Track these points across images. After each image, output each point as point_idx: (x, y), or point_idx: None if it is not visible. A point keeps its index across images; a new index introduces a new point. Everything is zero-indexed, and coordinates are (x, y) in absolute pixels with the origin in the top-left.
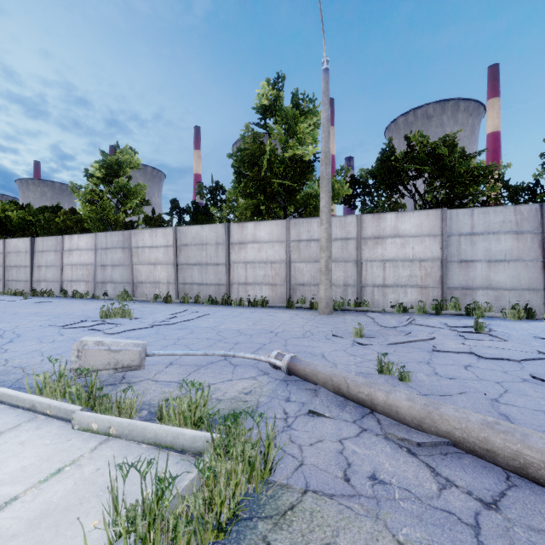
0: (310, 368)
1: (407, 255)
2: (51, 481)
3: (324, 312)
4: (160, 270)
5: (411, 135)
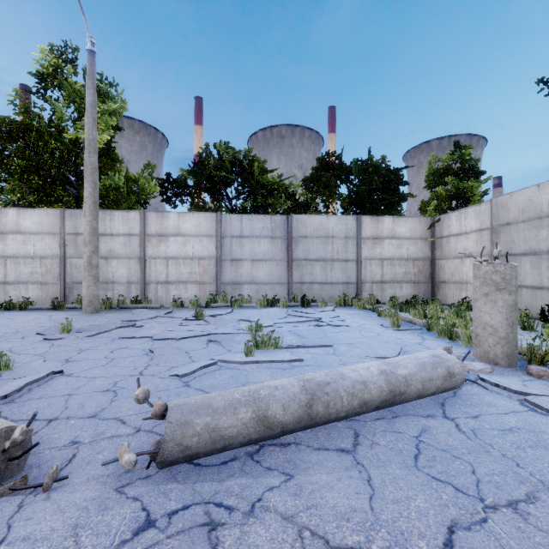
0: None
1: (188, 253)
2: None
3: (86, 311)
4: None
5: (217, 144)
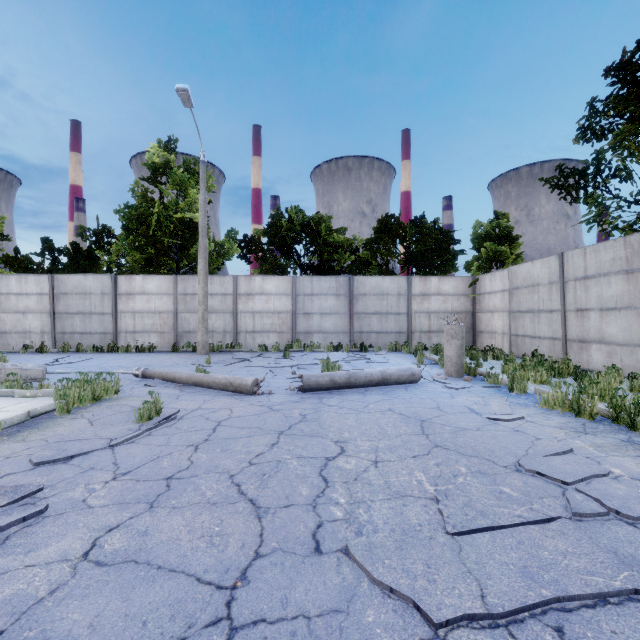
0: (153, 371)
1: (270, 308)
2: (18, 404)
3: (201, 353)
4: (32, 319)
5: (289, 210)
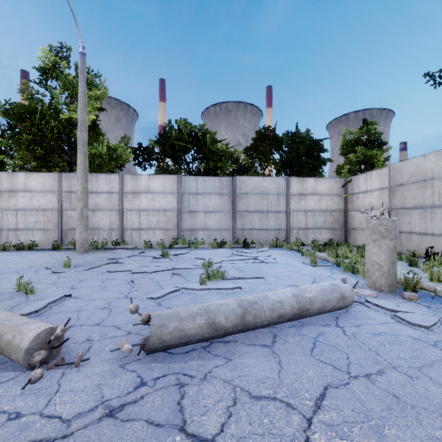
0: None
1: (156, 206)
2: None
3: (79, 251)
4: None
5: (178, 121)
